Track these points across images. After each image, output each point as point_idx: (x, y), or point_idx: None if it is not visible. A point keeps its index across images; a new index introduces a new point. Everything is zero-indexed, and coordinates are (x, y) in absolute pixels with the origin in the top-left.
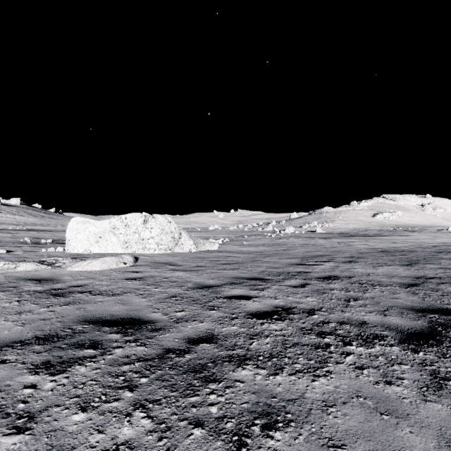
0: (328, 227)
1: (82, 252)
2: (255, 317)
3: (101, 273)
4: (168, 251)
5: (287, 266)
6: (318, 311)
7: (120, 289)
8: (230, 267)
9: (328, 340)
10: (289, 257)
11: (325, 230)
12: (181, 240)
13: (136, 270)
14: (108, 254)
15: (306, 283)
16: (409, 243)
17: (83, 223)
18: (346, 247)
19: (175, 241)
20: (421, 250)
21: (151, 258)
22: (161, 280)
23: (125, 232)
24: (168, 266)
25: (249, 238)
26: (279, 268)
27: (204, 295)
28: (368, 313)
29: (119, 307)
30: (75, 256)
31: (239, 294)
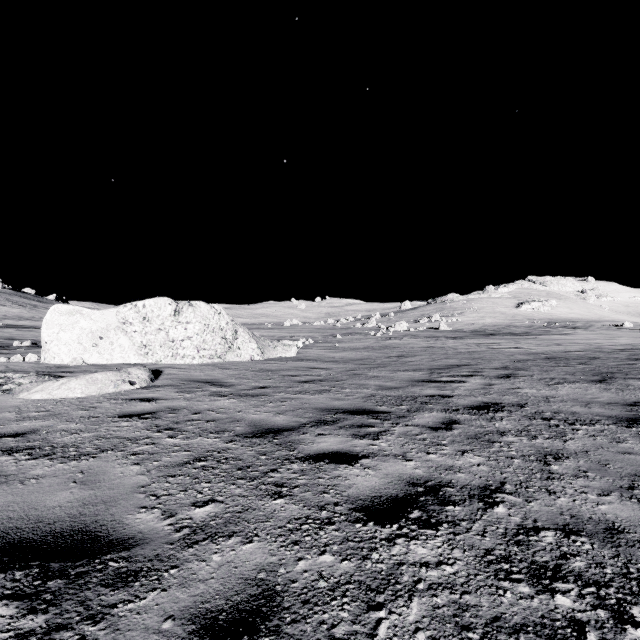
0: (455, 322)
1: (68, 363)
2: (372, 517)
3: (79, 404)
4: (216, 360)
5: (408, 384)
6: (501, 492)
7: (99, 440)
8: (316, 388)
9: (565, 600)
10: (408, 369)
11: (451, 326)
12: (237, 342)
13: (148, 397)
14: (113, 365)
15: (451, 420)
16: (581, 345)
17: (70, 313)
18: (491, 352)
19: (228, 343)
20: (605, 356)
21: (183, 373)
22: (188, 416)
23: (143, 329)
24: (208, 386)
25: (343, 338)
26: (397, 388)
27: (263, 454)
28: (602, 495)
29: (69, 494)
30: (52, 369)
31: (334, 448)
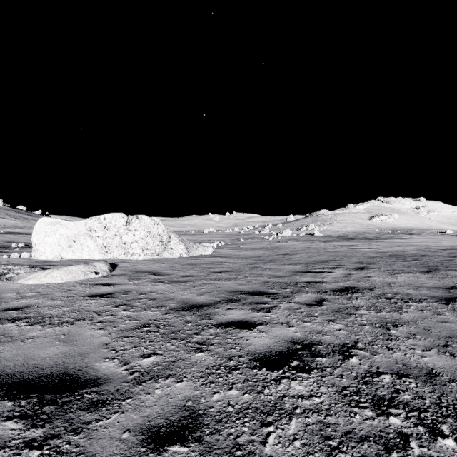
0: (325, 230)
1: (51, 259)
2: (264, 365)
3: (60, 288)
4: (155, 257)
5: (292, 274)
6: (354, 348)
7: (74, 313)
8: (226, 276)
9: (396, 420)
10: (292, 263)
11: (323, 232)
12: (170, 244)
13: (108, 283)
14: (82, 260)
15: (321, 299)
16: (415, 246)
17: (53, 224)
18: (351, 251)
19: (164, 245)
20: (432, 254)
21: (132, 266)
22: (136, 296)
23: (104, 234)
24: (150, 275)
25: (245, 241)
26: (283, 277)
27: (189, 322)
28: (425, 350)
29: (56, 349)
30: (40, 263)
31: (239, 318)
